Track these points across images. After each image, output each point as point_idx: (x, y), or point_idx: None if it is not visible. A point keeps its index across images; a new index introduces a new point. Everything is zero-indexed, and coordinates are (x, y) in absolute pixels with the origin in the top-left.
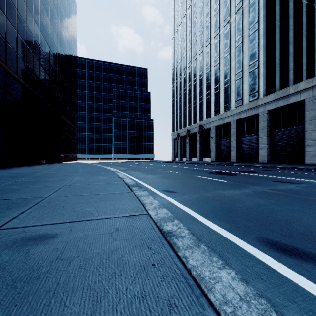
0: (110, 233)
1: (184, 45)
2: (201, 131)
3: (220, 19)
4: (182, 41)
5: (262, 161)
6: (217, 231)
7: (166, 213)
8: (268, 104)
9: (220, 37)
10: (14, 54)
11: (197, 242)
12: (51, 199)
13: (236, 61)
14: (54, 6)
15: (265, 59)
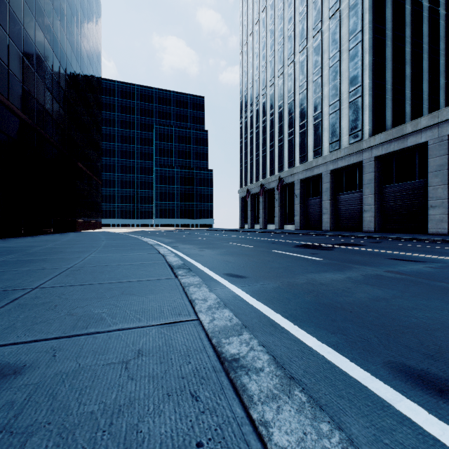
0: (125, 363)
1: (257, 63)
2: (280, 186)
3: (308, 26)
4: (254, 57)
5: (368, 229)
6: (315, 350)
7: (228, 318)
8: (376, 148)
9: (308, 52)
10: (3, 69)
11: (286, 383)
12: (40, 291)
13: (330, 86)
14: (67, 1)
15: (372, 84)
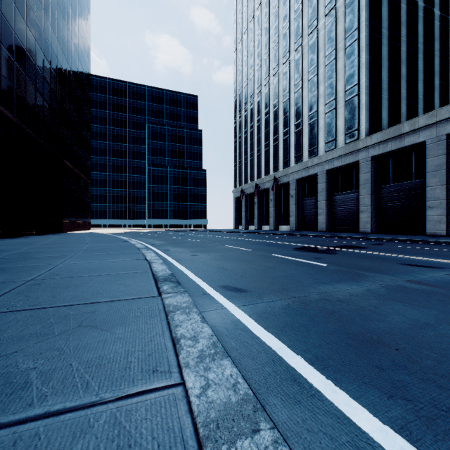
0: None
1: (252, 61)
2: (275, 186)
3: (304, 24)
4: (248, 56)
5: (364, 229)
6: (379, 444)
7: (231, 382)
8: (372, 147)
9: (303, 50)
10: None
11: None
12: None
13: (326, 85)
14: None
15: (369, 83)
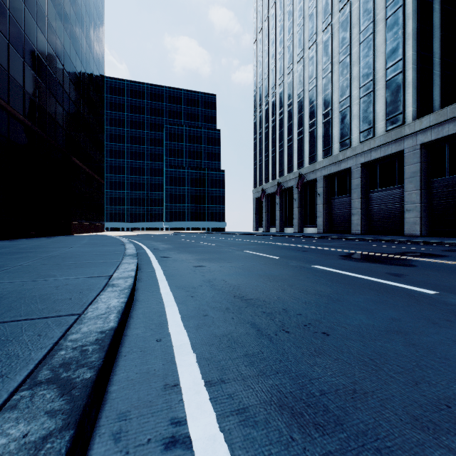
0: None
1: (273, 50)
2: (301, 183)
3: None
4: (269, 45)
5: (412, 232)
6: None
7: None
8: (422, 133)
9: (333, 29)
10: None
11: None
12: None
13: (361, 65)
14: None
15: (416, 56)
